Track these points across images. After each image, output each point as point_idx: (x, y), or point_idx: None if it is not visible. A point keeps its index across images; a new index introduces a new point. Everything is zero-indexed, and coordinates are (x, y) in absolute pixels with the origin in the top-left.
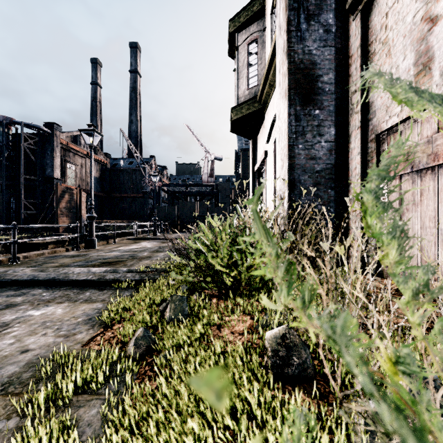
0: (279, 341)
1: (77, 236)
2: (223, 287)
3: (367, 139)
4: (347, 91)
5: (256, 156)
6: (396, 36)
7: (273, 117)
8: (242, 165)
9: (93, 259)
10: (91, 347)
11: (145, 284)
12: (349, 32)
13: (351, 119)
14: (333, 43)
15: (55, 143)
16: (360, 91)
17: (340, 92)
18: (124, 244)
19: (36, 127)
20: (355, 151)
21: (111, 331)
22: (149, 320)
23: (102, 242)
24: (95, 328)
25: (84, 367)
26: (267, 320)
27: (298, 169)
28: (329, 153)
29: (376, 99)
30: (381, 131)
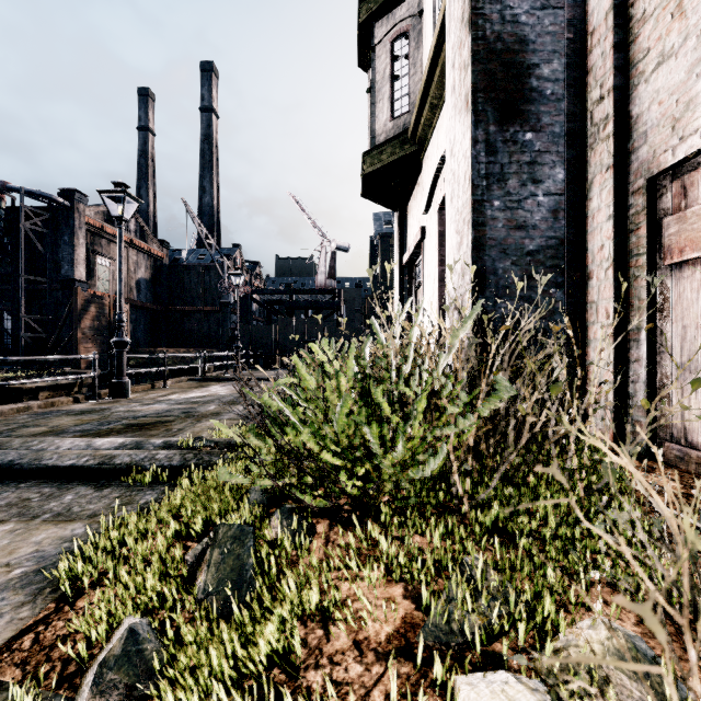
0: None
1: (95, 376)
2: (342, 496)
3: (626, 190)
4: (582, 101)
5: (405, 238)
6: None
7: (437, 163)
8: (381, 259)
9: (115, 419)
10: None
11: (190, 474)
12: None
13: (593, 153)
14: (560, 2)
15: (76, 223)
16: (612, 96)
17: (570, 103)
18: (180, 390)
19: (45, 197)
20: (601, 215)
21: (64, 618)
22: (159, 588)
23: (143, 386)
24: (38, 601)
25: None
26: (451, 614)
27: (492, 248)
28: (553, 216)
29: (647, 108)
30: (659, 171)
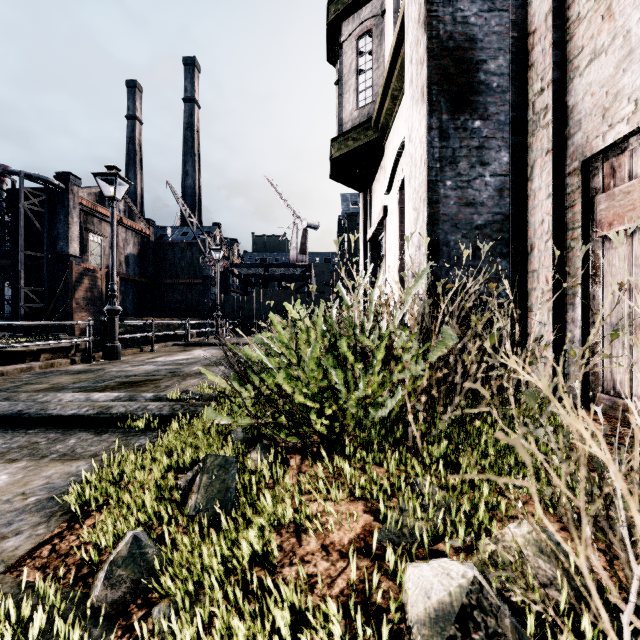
0: (452, 632)
1: (90, 340)
2: (312, 435)
3: (563, 171)
4: (525, 93)
5: (370, 216)
6: None
7: (397, 148)
8: (348, 236)
9: (109, 378)
10: (21, 574)
11: (178, 422)
12: None
13: (535, 139)
14: (505, 5)
15: (70, 203)
16: (551, 89)
17: (514, 95)
18: (166, 353)
19: (42, 179)
20: (541, 194)
21: (76, 533)
22: (156, 509)
23: (133, 350)
24: (52, 521)
25: None
26: (402, 521)
27: (445, 222)
28: (499, 195)
29: (581, 99)
30: (591, 154)
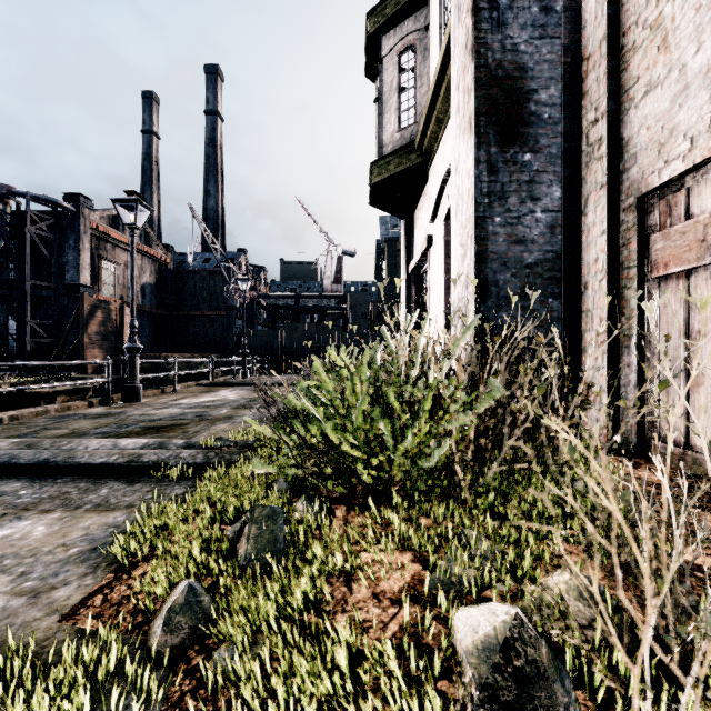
0: (497, 661)
1: (108, 381)
2: (357, 485)
3: (618, 207)
4: (579, 121)
5: (412, 245)
6: (681, 10)
7: (442, 175)
8: (388, 264)
9: (132, 422)
10: (77, 622)
11: (213, 471)
12: (584, 16)
13: (589, 171)
14: (557, 32)
15: (81, 228)
16: (606, 120)
17: (567, 124)
18: (190, 394)
19: (50, 202)
20: (596, 230)
21: (126, 583)
22: (205, 559)
23: (154, 391)
24: (98, 572)
25: (34, 696)
26: (451, 570)
27: (494, 261)
28: (550, 232)
29: (637, 132)
30: (647, 191)
